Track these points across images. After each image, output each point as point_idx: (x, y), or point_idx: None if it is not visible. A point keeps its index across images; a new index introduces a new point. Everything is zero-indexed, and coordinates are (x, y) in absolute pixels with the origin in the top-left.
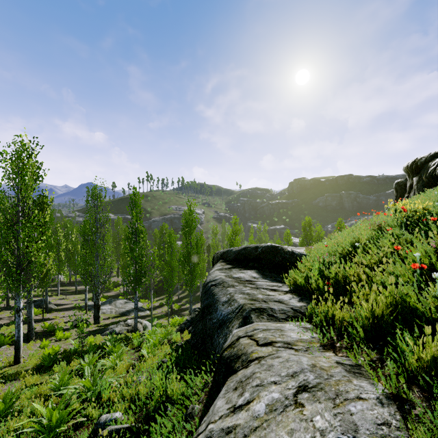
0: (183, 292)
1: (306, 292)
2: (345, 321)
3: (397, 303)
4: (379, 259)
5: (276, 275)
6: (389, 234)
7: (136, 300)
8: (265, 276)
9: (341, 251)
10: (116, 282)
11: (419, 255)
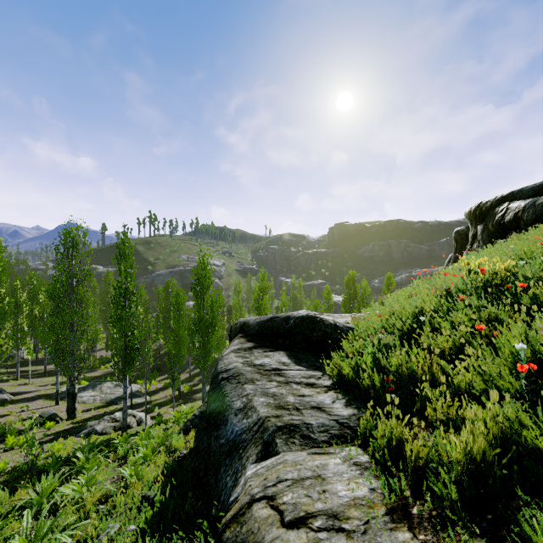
0: (196, 368)
1: (355, 389)
2: (423, 461)
3: (503, 434)
4: (456, 343)
5: (313, 358)
6: (463, 304)
7: (126, 386)
8: (298, 360)
9: (400, 327)
10: (104, 358)
11: (525, 349)
